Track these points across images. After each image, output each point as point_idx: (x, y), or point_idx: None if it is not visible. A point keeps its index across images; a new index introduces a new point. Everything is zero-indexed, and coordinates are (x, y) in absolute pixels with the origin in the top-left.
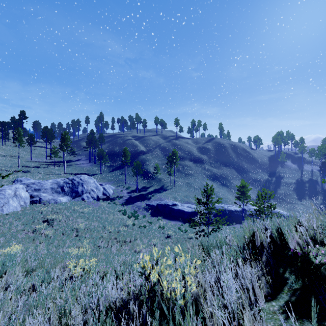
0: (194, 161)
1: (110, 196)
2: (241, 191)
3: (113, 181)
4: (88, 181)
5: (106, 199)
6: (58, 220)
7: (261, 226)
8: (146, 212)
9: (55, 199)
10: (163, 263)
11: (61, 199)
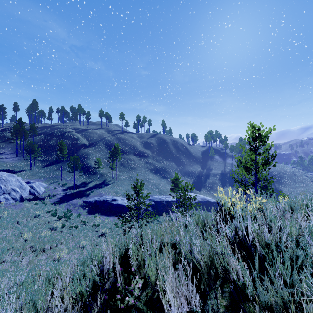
0: (138, 155)
1: (39, 195)
2: (174, 183)
3: (46, 178)
4: (7, 179)
5: (33, 200)
6: None
7: (105, 248)
8: (82, 210)
9: None
10: None
11: None
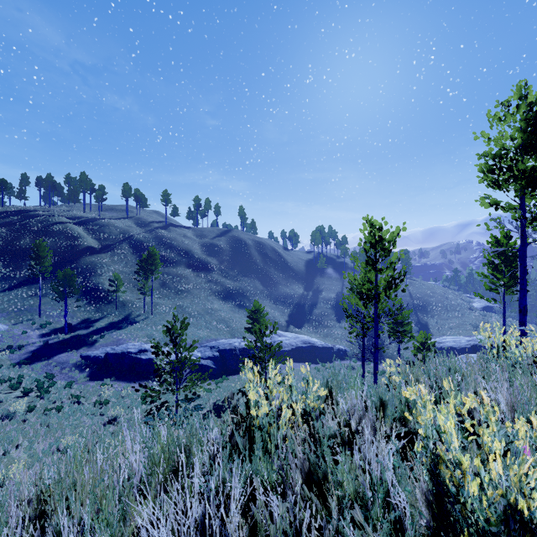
0: (195, 267)
1: None
2: (253, 318)
3: (6, 312)
4: None
5: None
6: None
7: None
8: (79, 374)
9: None
10: None
11: None
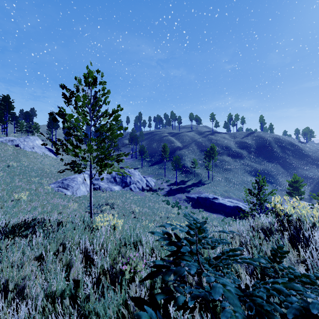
0: (232, 156)
1: (152, 187)
2: (293, 186)
3: (153, 175)
4: (134, 173)
5: (149, 190)
6: (117, 204)
7: None
8: (187, 204)
9: (110, 188)
10: (290, 205)
11: (115, 188)
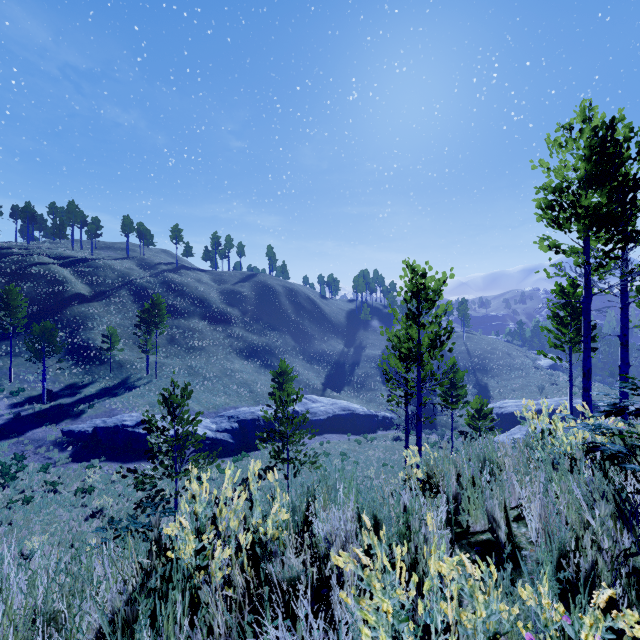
0: (212, 319)
1: None
2: (278, 382)
3: None
4: None
5: None
6: None
7: None
8: (58, 453)
9: None
10: None
11: None
